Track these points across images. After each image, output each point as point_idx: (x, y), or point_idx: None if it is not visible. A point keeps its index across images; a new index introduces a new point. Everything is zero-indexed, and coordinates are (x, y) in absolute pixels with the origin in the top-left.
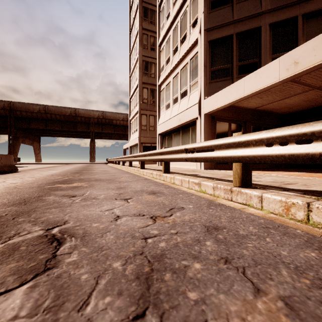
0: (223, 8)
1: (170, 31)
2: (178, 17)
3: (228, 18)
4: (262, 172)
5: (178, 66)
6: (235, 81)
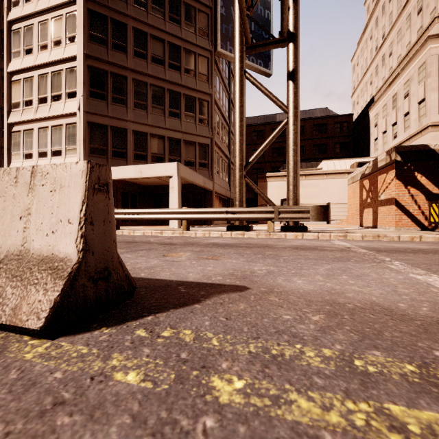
0: (100, 101)
1: (33, 72)
2: (48, 69)
3: (104, 112)
4: (127, 226)
5: (48, 119)
6: (109, 161)
